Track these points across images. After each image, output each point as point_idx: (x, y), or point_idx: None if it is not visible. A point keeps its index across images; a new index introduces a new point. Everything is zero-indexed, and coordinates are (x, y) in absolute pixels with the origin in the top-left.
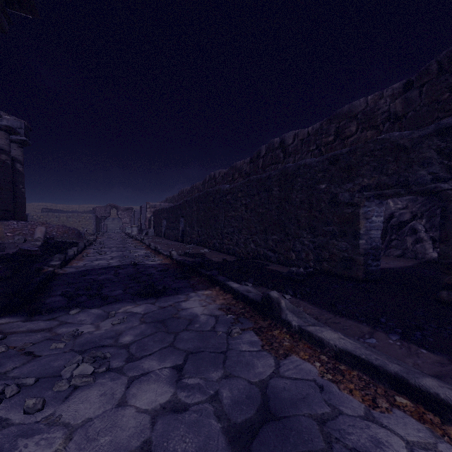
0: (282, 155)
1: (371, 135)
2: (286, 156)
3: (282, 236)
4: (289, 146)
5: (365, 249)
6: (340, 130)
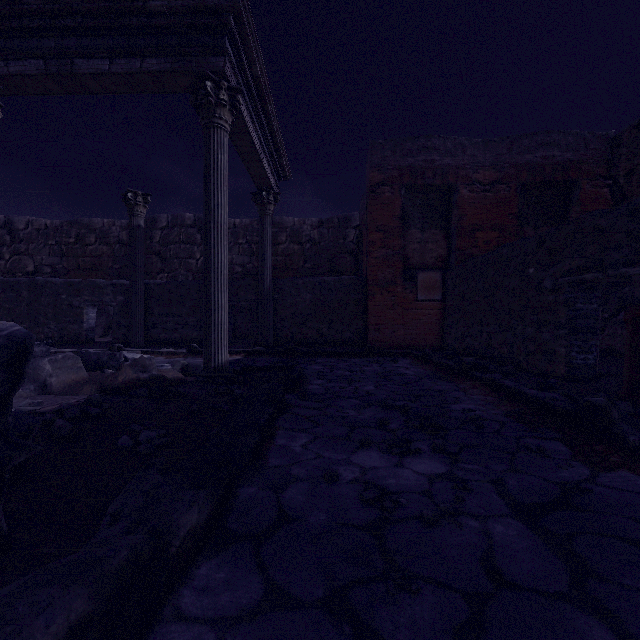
0: (10, 238)
1: (107, 250)
2: (16, 241)
3: (32, 325)
4: (20, 231)
5: (87, 328)
6: (82, 236)
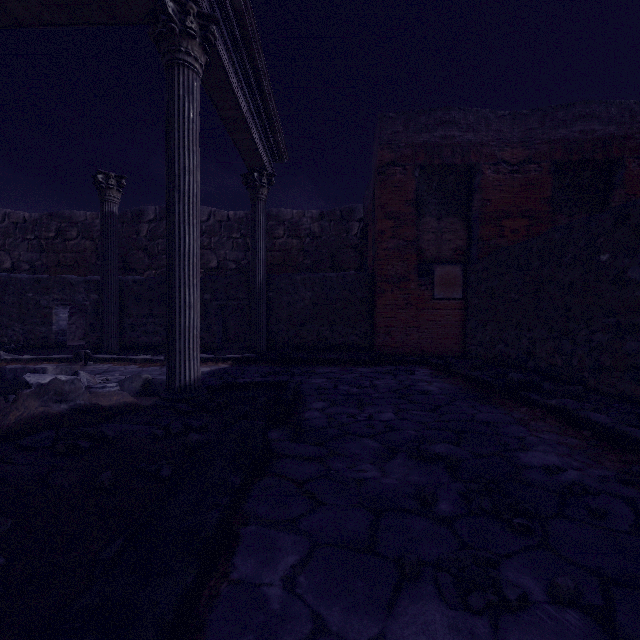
0: None
1: (90, 245)
2: None
3: None
4: None
5: (56, 331)
6: (62, 230)
